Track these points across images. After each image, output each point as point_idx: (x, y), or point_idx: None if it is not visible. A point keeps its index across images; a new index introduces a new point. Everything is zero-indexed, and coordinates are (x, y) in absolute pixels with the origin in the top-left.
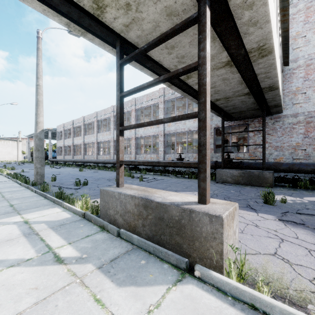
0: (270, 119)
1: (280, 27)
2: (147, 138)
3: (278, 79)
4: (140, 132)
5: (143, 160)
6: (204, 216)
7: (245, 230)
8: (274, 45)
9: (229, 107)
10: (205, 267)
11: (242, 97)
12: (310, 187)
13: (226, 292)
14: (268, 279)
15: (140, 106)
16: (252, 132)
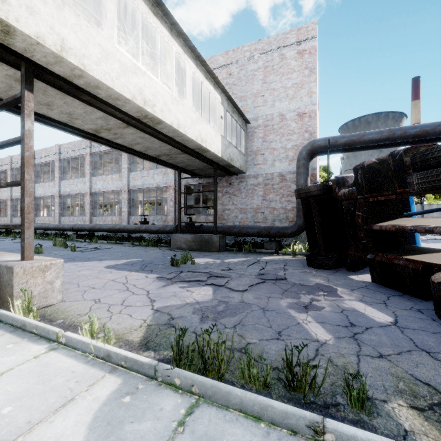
0: (236, 179)
1: (215, 88)
2: (115, 193)
3: (199, 143)
4: (98, 186)
5: (99, 224)
6: (5, 268)
7: (106, 287)
8: (162, 115)
9: (180, 163)
10: (5, 309)
11: (184, 155)
12: (252, 250)
13: (3, 321)
14: (58, 312)
15: (97, 149)
16: (220, 192)
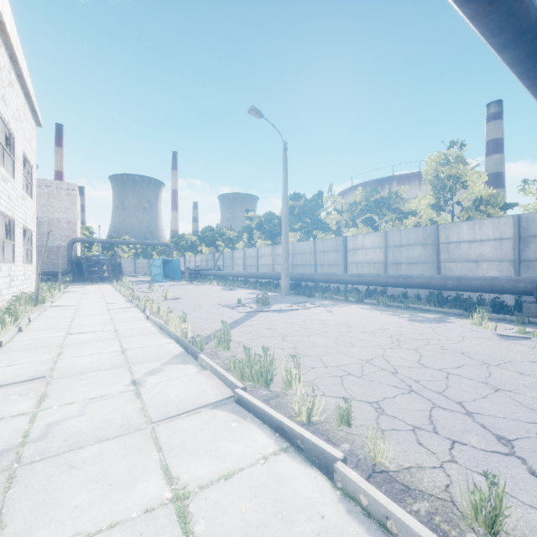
0: None
1: None
2: None
3: None
4: None
5: None
6: None
7: None
8: None
9: None
10: None
11: None
12: (45, 281)
13: None
14: None
15: None
16: None
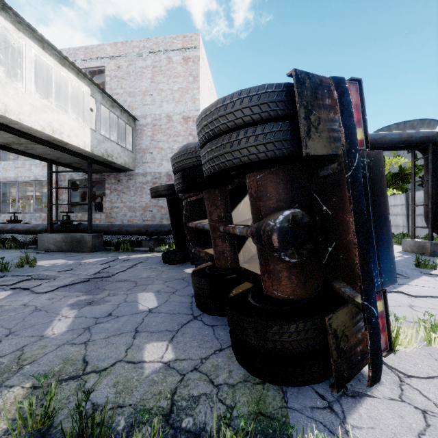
0: (125, 176)
1: (78, 77)
2: None
3: (49, 134)
4: None
5: None
6: None
7: None
8: None
9: (46, 155)
10: None
11: (42, 146)
12: (130, 249)
13: None
14: None
15: None
16: (108, 189)
